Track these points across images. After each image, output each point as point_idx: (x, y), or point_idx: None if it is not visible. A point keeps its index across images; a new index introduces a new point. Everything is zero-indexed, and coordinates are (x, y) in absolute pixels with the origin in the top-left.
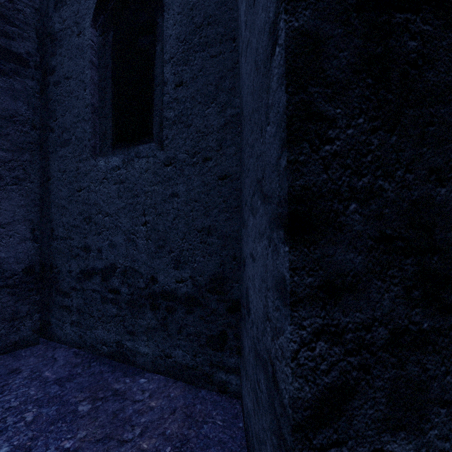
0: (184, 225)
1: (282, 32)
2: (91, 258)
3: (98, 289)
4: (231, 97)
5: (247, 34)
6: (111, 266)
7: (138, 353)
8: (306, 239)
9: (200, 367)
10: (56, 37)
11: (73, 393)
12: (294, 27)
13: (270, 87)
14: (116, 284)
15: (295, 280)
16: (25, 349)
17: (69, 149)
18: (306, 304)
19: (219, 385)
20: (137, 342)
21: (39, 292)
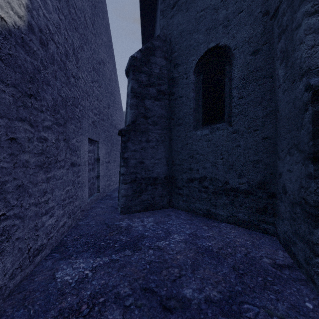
0: (243, 159)
1: (310, 111)
2: (193, 173)
3: (197, 186)
4: (269, 103)
5: (285, 86)
6: (204, 177)
7: (218, 214)
8: (318, 163)
9: (252, 221)
10: (174, 79)
11: (197, 223)
12: (314, 110)
13: (303, 119)
14: (206, 184)
15: (315, 173)
16: (165, 209)
17: (181, 127)
18: (318, 178)
19: (263, 229)
20: (217, 210)
21: (168, 187)
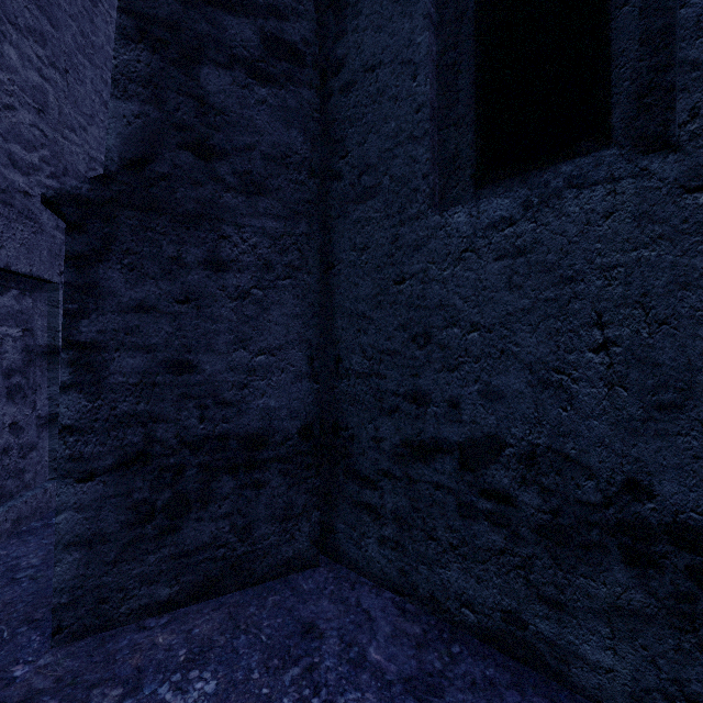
0: None
1: None
2: (430, 419)
3: (449, 485)
4: None
5: None
6: (488, 440)
7: (578, 658)
8: None
9: None
10: (345, 1)
11: None
12: None
13: None
14: (504, 481)
15: None
16: (302, 573)
17: (375, 204)
18: None
19: None
20: (573, 631)
21: (318, 471)
